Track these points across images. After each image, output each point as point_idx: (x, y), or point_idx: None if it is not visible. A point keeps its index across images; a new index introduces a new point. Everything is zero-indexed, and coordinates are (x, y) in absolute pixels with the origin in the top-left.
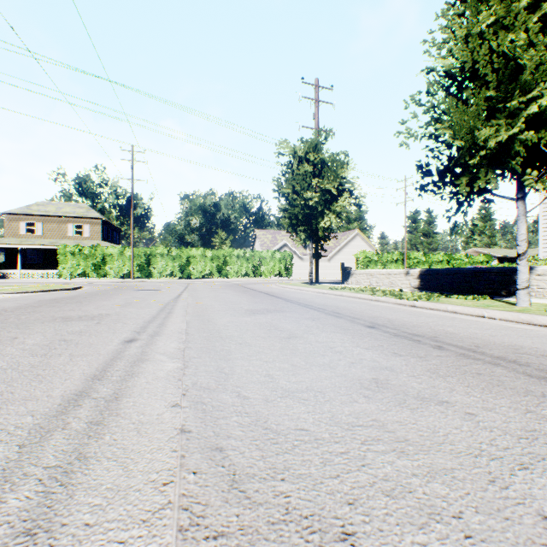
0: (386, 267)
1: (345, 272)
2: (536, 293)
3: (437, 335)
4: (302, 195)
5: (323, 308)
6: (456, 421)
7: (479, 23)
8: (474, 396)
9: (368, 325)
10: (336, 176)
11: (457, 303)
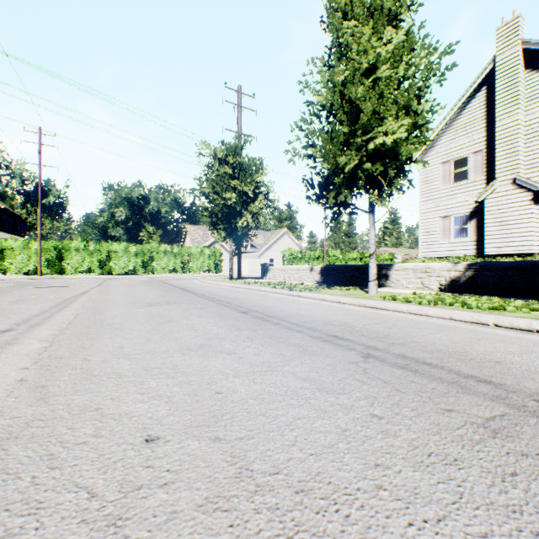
0: (310, 263)
1: (264, 268)
2: (395, 284)
3: (287, 316)
4: (222, 195)
5: (222, 299)
6: (227, 361)
7: (338, 74)
8: (258, 349)
9: (244, 311)
10: (252, 180)
11: (330, 293)
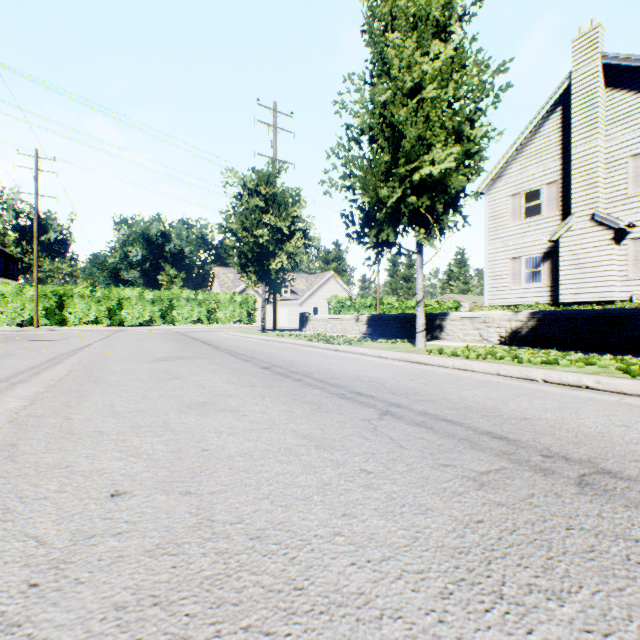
0: (360, 312)
1: (304, 318)
2: (450, 337)
3: (314, 372)
4: (253, 232)
5: (246, 354)
6: (227, 419)
7: (379, 94)
8: (267, 406)
9: (266, 366)
10: (287, 214)
11: (372, 346)
